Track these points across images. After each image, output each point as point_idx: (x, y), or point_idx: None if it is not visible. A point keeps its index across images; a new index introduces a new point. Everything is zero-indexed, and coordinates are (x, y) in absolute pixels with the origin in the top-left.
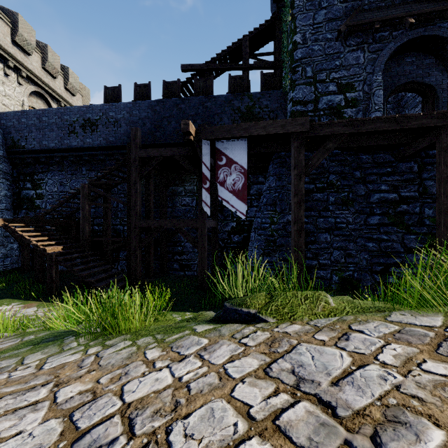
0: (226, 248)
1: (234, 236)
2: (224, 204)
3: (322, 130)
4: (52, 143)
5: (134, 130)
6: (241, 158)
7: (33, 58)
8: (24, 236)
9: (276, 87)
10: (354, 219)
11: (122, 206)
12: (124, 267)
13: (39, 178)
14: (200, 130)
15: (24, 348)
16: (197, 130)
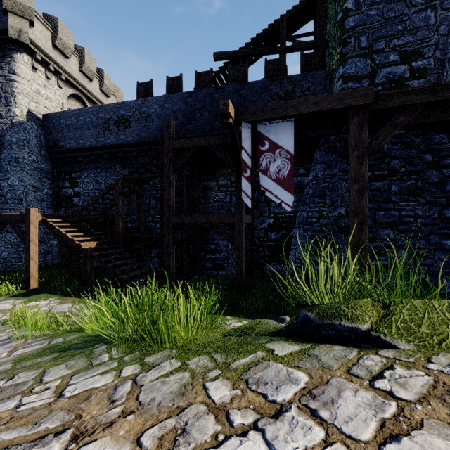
0: (262, 247)
1: (271, 234)
2: (267, 194)
3: (391, 101)
4: (88, 142)
5: (167, 120)
6: (286, 142)
7: (72, 61)
8: (61, 231)
9: (319, 68)
10: (425, 212)
11: (154, 202)
12: (156, 265)
13: (76, 177)
14: (240, 112)
15: (49, 356)
16: (236, 112)
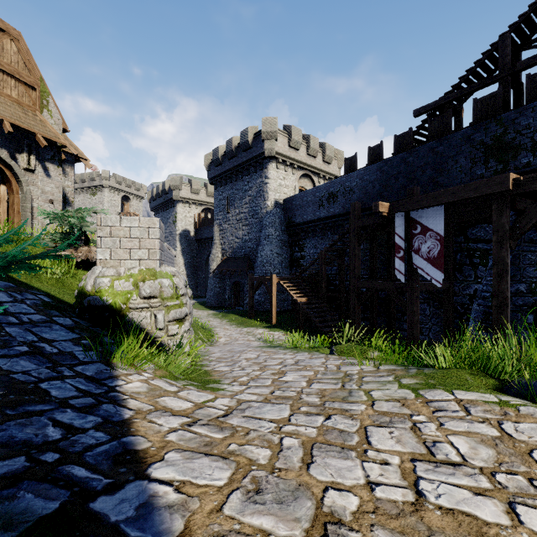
0: (466, 315)
1: None
2: (418, 271)
3: (533, 184)
4: (309, 217)
5: (353, 204)
6: (436, 225)
7: (301, 150)
8: (287, 289)
9: None
10: None
11: None
12: None
13: (302, 243)
14: (393, 205)
15: (266, 347)
16: (390, 205)
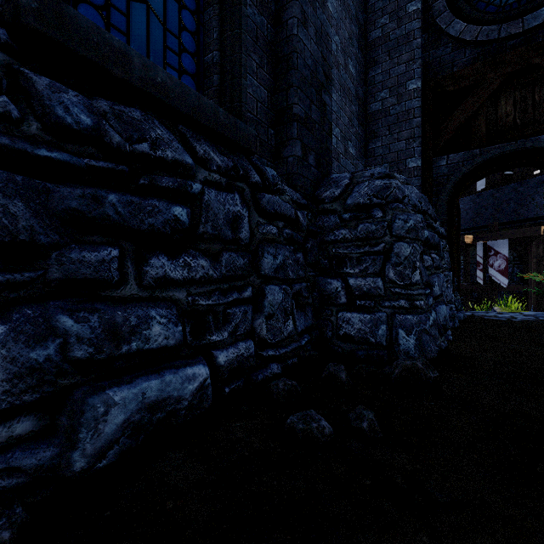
0: None
1: None
2: (492, 278)
3: None
4: None
5: None
6: (503, 250)
7: None
8: None
9: None
10: None
11: None
12: None
13: None
14: (475, 237)
15: None
16: (473, 237)
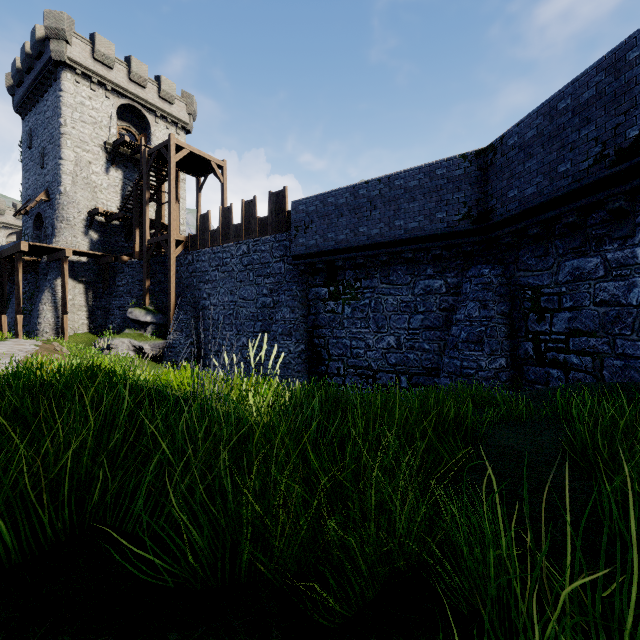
0: None
1: None
2: None
3: None
4: None
5: None
6: None
7: (8, 215)
8: None
9: None
10: None
11: None
12: None
13: None
14: None
15: None
16: None
